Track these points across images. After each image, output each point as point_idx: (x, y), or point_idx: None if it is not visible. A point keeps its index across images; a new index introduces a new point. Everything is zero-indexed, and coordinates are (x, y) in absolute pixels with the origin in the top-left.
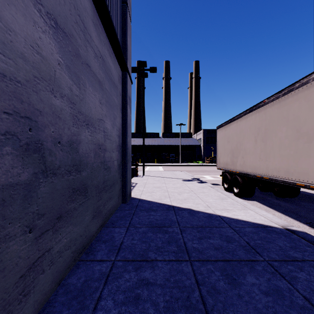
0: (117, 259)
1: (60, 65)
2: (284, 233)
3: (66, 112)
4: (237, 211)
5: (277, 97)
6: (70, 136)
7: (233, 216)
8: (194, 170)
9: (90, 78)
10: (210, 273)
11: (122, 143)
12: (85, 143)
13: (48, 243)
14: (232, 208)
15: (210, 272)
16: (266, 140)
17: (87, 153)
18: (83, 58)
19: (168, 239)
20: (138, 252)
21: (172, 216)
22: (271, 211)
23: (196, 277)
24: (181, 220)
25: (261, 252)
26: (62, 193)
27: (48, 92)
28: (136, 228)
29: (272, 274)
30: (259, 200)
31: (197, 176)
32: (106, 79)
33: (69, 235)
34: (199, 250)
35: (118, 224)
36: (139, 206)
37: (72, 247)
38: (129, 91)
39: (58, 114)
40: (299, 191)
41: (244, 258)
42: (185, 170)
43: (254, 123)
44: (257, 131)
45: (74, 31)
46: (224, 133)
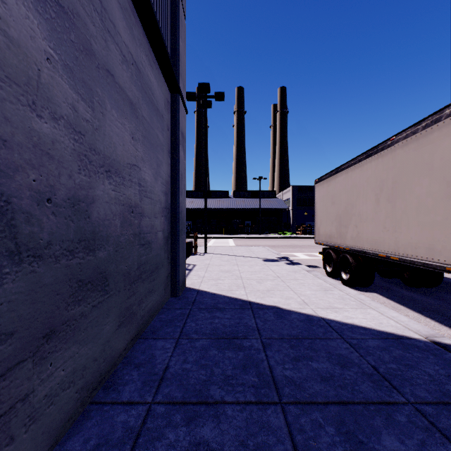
0: (156, 400)
1: (51, 62)
2: (432, 349)
3: (64, 146)
4: (351, 311)
5: (413, 132)
6: (74, 190)
7: (345, 319)
8: (280, 245)
9: (113, 94)
10: (318, 429)
11: (171, 203)
12: (103, 202)
13: (23, 385)
14: (343, 305)
15: (317, 426)
16: (395, 199)
17: (107, 219)
18: (99, 58)
19: (243, 361)
20: (193, 386)
21: (250, 319)
22: (402, 309)
23: (292, 438)
24: (264, 326)
25: (400, 386)
26: (54, 290)
27: (23, 107)
28: (191, 341)
29: (425, 430)
30: (381, 292)
31: (285, 254)
32: (144, 101)
33: (72, 362)
34: (296, 382)
35: (163, 334)
36: (197, 302)
37: (77, 382)
38: (183, 125)
39: (47, 149)
40: (442, 278)
41: (373, 398)
42: (267, 245)
43: (374, 174)
44: (379, 186)
45: (81, 8)
46: (327, 190)
